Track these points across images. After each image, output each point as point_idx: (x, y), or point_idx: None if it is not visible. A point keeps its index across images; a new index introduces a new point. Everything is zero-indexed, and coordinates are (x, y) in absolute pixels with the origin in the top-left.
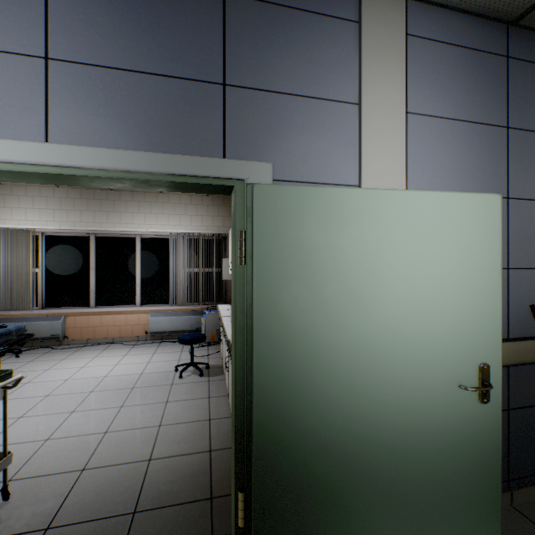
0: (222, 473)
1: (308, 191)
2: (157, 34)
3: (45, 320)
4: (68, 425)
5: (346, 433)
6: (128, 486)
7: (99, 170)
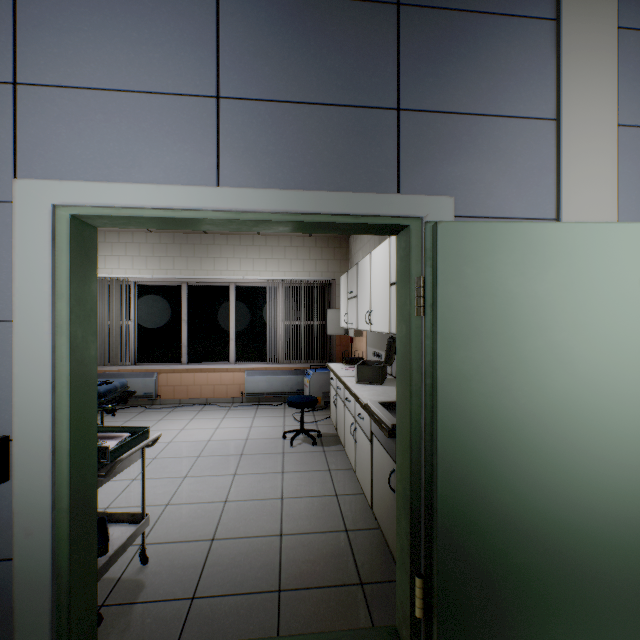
0: (367, 557)
1: (503, 228)
2: (327, 60)
3: (138, 377)
4: (184, 491)
5: (549, 519)
6: (264, 561)
7: (268, 213)
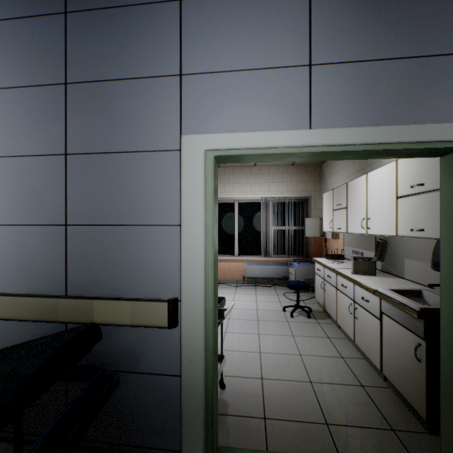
0: (388, 409)
1: None
2: (394, 24)
3: None
4: (228, 342)
5: None
6: (306, 400)
7: (348, 145)
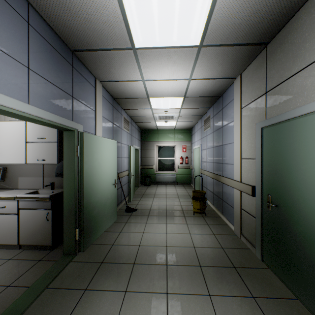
0: (32, 256)
1: (93, 136)
2: (59, 73)
3: None
4: None
5: (98, 201)
6: None
7: (45, 119)
